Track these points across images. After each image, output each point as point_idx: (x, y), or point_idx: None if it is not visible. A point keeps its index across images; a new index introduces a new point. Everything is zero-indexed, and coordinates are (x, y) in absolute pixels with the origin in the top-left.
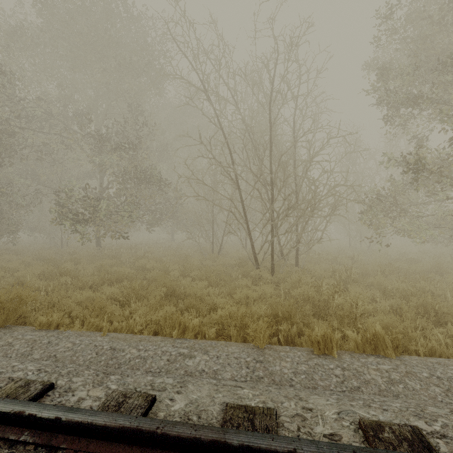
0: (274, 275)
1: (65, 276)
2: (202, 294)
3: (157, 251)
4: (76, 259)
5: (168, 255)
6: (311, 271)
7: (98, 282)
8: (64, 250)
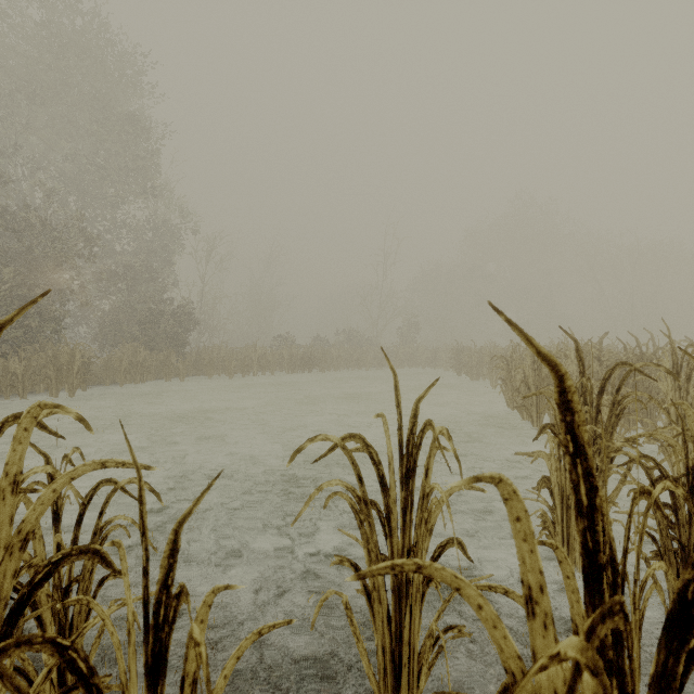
0: None
1: None
2: None
3: None
4: None
5: None
6: None
7: None
8: None
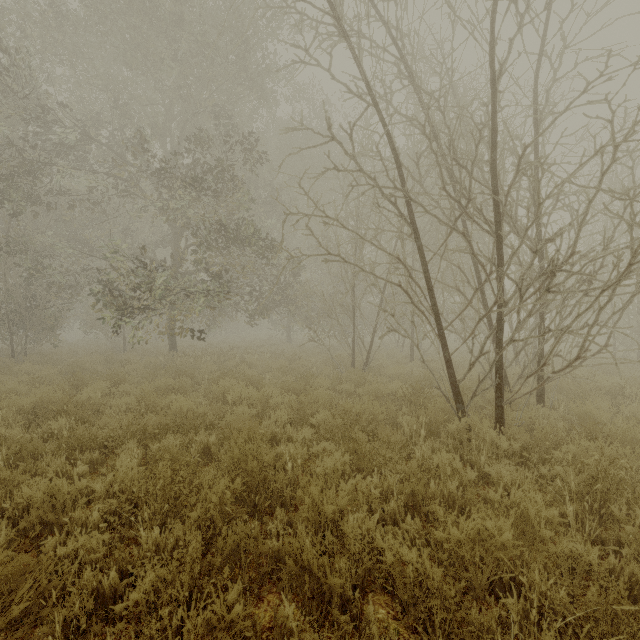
0: (506, 433)
1: (60, 418)
2: (336, 513)
3: (260, 361)
4: (118, 375)
5: (276, 369)
6: (609, 429)
7: (121, 433)
8: (118, 356)
